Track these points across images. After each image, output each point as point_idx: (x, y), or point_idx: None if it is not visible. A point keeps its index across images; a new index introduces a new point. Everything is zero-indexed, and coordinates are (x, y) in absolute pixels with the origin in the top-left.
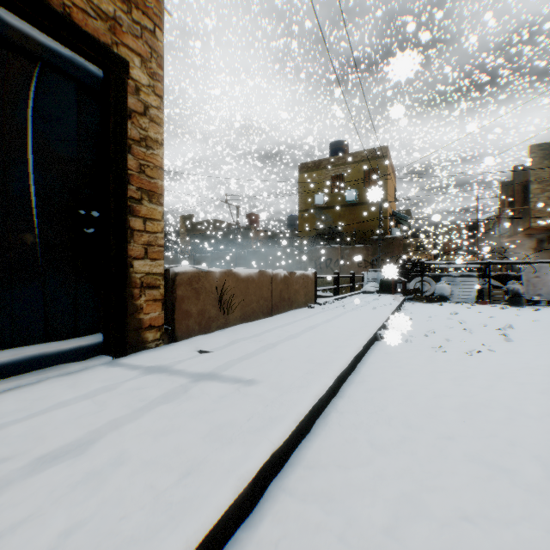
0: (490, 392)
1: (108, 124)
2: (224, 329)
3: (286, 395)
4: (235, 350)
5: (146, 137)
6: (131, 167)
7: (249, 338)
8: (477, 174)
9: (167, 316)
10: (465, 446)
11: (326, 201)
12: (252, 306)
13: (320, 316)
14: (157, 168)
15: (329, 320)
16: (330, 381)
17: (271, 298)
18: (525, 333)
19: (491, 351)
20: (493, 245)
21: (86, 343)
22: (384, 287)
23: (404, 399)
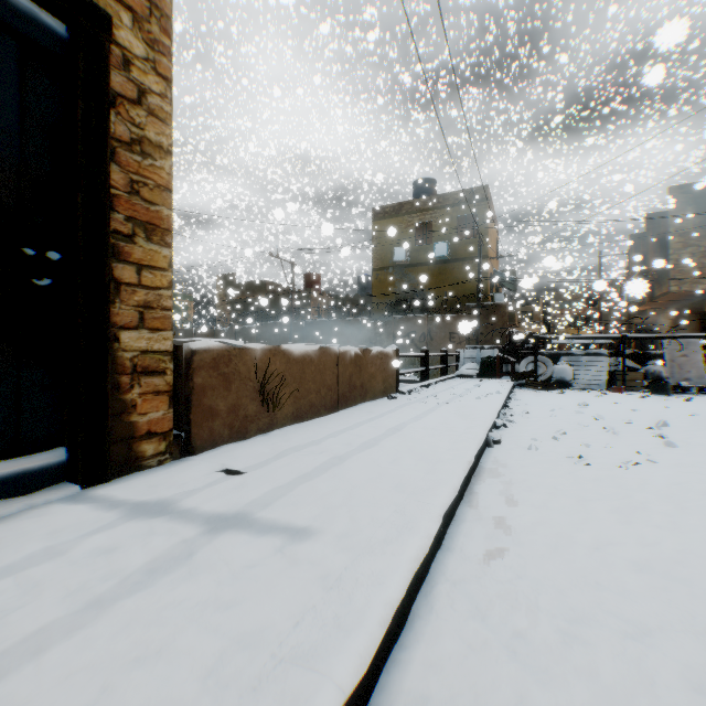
0: (677, 535)
1: (76, 111)
2: (269, 433)
3: (363, 562)
4: (281, 469)
5: (142, 139)
6: (115, 183)
7: (305, 447)
8: (605, 221)
9: (178, 416)
10: (678, 655)
11: (409, 257)
12: (309, 398)
13: (405, 411)
14: (161, 188)
15: (419, 418)
16: (434, 527)
17: (338, 386)
18: (688, 434)
19: (653, 462)
20: (619, 315)
21: (36, 464)
22: (486, 369)
23: (549, 551)
